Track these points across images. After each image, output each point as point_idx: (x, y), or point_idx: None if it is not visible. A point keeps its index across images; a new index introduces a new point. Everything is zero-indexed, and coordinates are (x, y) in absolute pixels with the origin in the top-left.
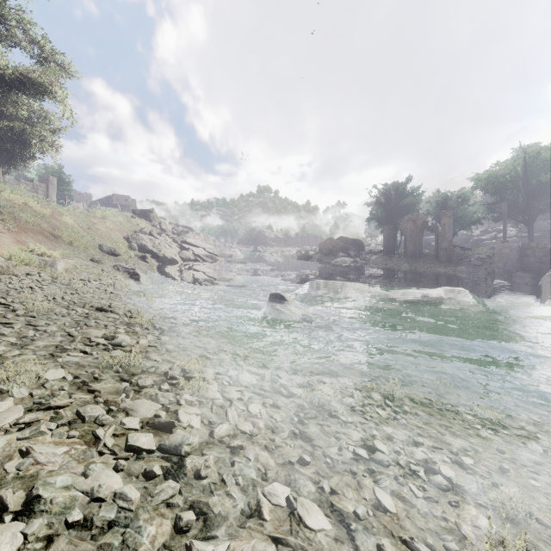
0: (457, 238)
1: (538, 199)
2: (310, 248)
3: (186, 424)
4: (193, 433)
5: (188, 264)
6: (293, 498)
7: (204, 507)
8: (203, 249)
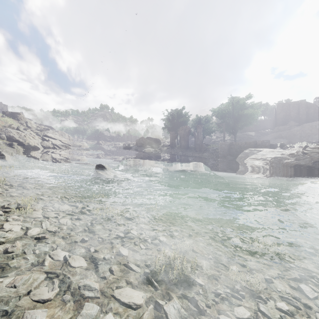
0: (206, 140)
1: (238, 122)
2: (131, 142)
3: (7, 229)
4: (11, 233)
5: (48, 150)
6: (69, 256)
7: (5, 265)
8: (60, 141)
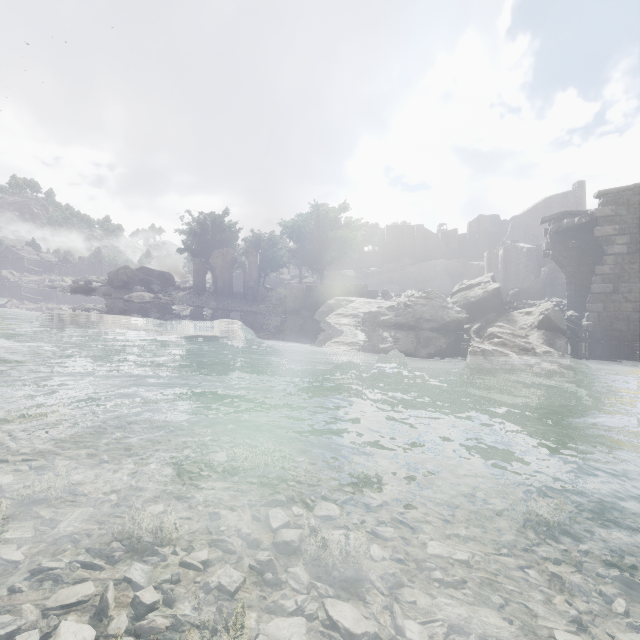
0: (272, 281)
1: (326, 251)
2: (96, 278)
3: None
4: None
5: None
6: None
7: None
8: None
